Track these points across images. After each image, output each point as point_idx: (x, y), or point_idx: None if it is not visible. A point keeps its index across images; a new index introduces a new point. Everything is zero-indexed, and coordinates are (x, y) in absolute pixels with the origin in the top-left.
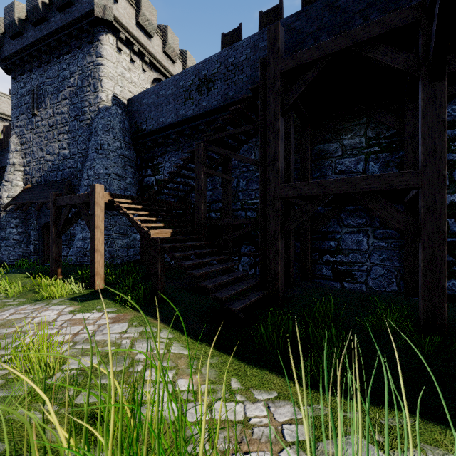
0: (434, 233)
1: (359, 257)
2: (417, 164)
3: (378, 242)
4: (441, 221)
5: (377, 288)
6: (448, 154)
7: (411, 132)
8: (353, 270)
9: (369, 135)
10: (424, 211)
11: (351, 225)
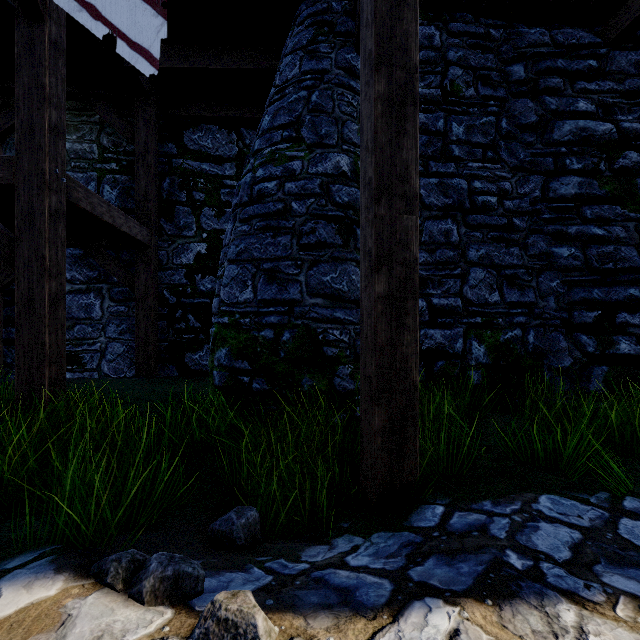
0: (32, 259)
1: (90, 330)
2: (150, 194)
3: (117, 306)
4: (41, 240)
5: (116, 374)
6: (196, 192)
7: (143, 148)
8: (81, 351)
9: (104, 144)
10: (19, 225)
11: (78, 280)
